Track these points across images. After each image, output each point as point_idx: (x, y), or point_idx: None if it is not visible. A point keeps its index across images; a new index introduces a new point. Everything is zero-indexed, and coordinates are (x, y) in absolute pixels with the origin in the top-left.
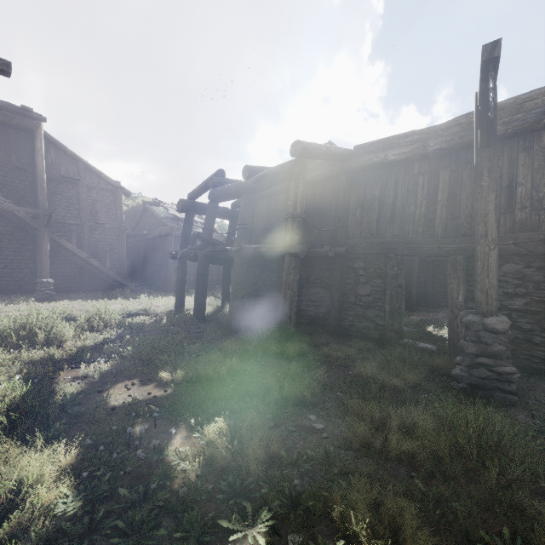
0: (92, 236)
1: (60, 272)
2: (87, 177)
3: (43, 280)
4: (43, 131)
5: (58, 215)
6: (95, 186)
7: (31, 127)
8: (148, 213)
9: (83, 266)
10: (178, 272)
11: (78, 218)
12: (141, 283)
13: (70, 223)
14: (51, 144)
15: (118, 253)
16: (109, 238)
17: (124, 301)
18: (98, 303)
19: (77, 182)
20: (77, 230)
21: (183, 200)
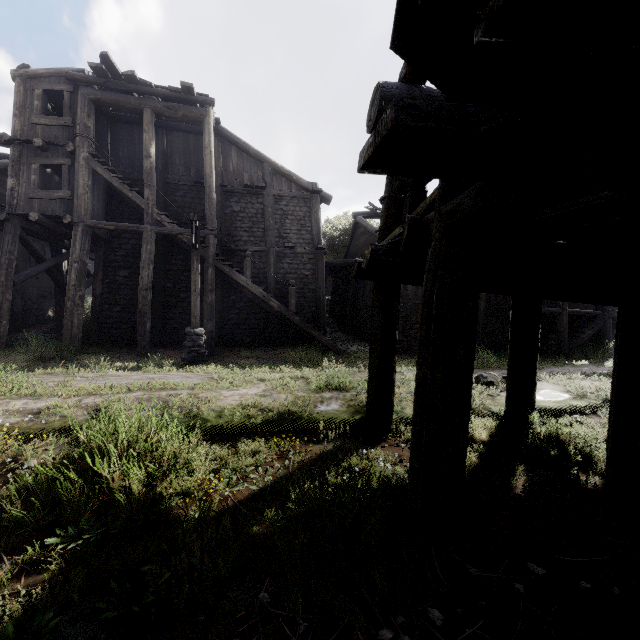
0: (280, 266)
1: (242, 318)
2: (274, 183)
3: (189, 330)
4: (212, 120)
5: (239, 241)
6: (284, 195)
7: (198, 117)
8: (360, 229)
9: (267, 309)
10: (372, 316)
11: (263, 242)
12: (349, 334)
13: (253, 250)
14: (232, 145)
15: (314, 290)
16: (301, 269)
17: (285, 373)
18: (237, 377)
19: (261, 192)
20: (261, 259)
21: (382, 84)
